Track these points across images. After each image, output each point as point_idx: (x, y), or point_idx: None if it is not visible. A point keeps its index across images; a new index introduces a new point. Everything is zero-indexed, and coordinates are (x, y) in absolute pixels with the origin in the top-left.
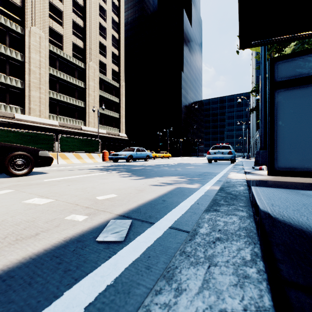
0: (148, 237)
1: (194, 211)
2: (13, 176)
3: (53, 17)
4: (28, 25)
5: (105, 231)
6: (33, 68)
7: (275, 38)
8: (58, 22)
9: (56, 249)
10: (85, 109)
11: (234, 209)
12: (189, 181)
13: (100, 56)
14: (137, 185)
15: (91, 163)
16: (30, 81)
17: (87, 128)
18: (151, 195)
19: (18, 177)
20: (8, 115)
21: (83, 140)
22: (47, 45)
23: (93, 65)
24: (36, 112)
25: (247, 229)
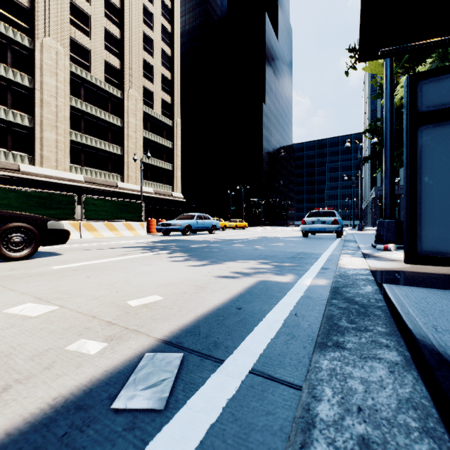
0: (212, 398)
1: (291, 332)
2: (7, 260)
3: (76, 23)
4: (39, 35)
5: (131, 382)
6: (47, 97)
7: (418, 42)
8: (83, 31)
9: (31, 431)
10: (122, 158)
11: (371, 343)
12: (278, 269)
13: (144, 80)
14: (196, 278)
15: (130, 236)
16: (43, 117)
17: (126, 185)
18: (218, 297)
19: (15, 261)
20: (9, 167)
21: (119, 203)
22: (67, 65)
23: (134, 93)
24: (51, 162)
25: (417, 407)
